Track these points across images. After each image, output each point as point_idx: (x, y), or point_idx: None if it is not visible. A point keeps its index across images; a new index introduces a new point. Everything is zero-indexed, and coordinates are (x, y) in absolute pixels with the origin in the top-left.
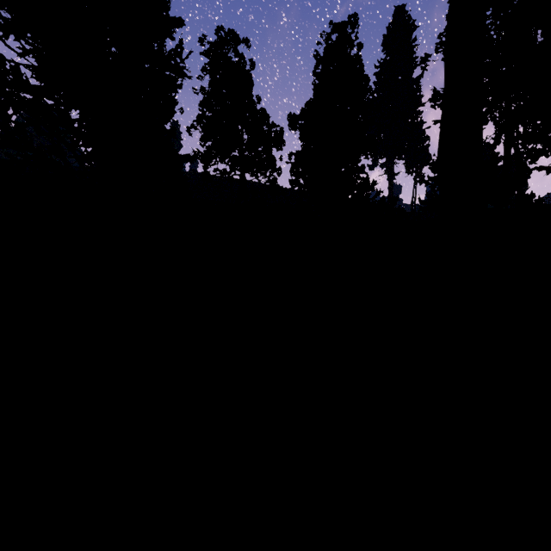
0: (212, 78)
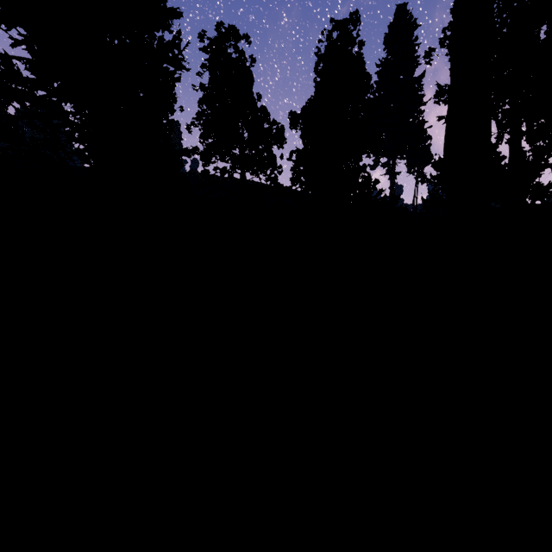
0: (211, 75)
